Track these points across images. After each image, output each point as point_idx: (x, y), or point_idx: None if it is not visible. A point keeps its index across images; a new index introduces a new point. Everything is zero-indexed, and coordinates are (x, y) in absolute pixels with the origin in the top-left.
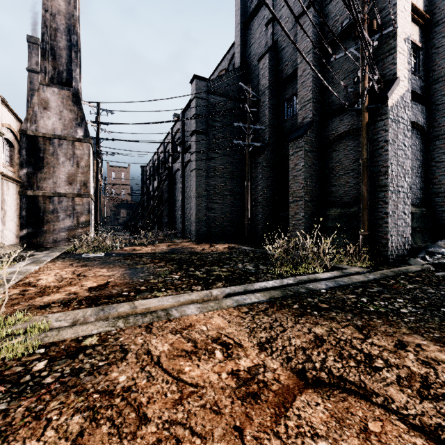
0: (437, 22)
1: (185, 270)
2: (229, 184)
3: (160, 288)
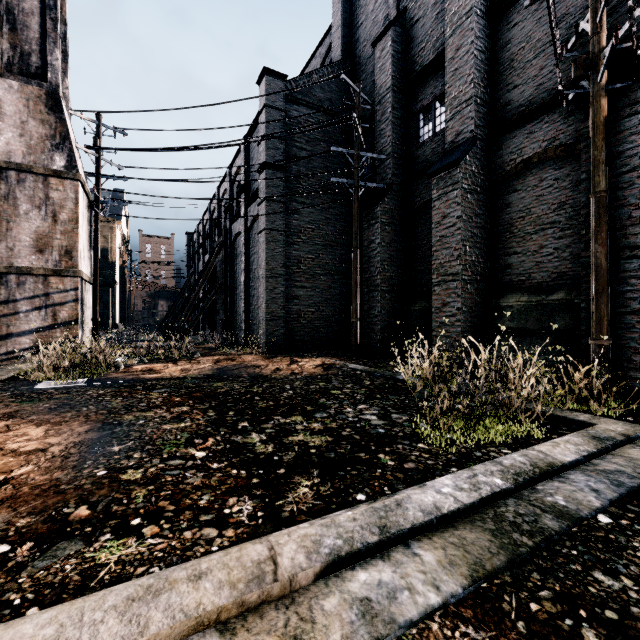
0: None
1: (228, 427)
2: (323, 256)
3: (132, 512)
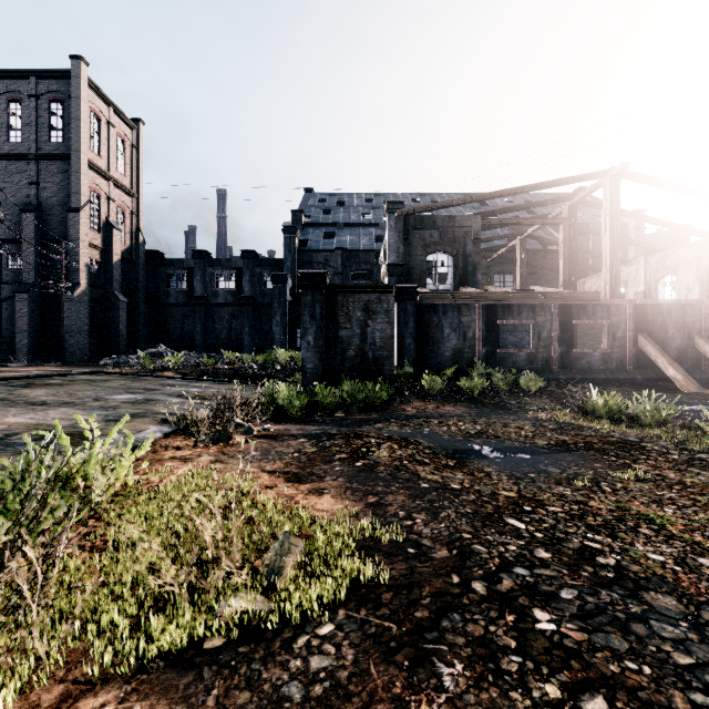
0: (110, 252)
1: None
2: None
3: None
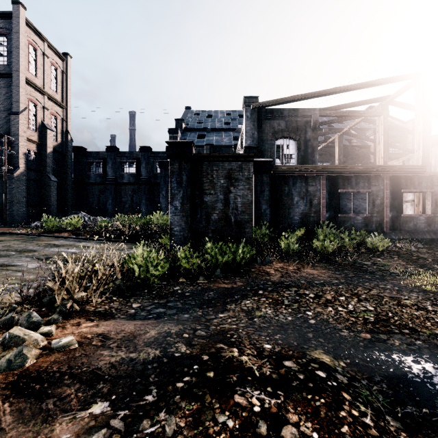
0: (44, 145)
1: None
2: None
3: None
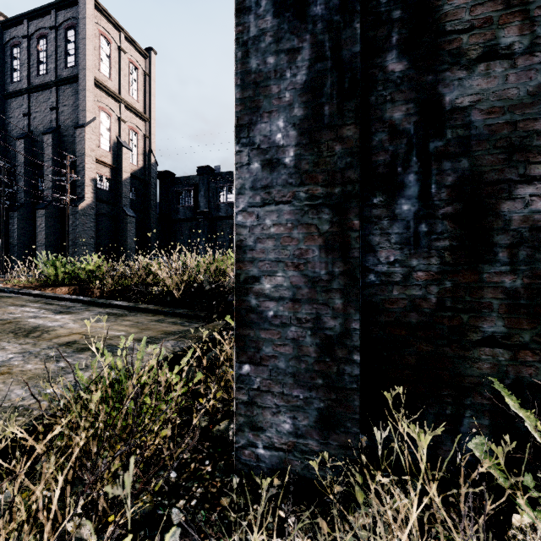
0: (119, 169)
1: None
2: None
3: None
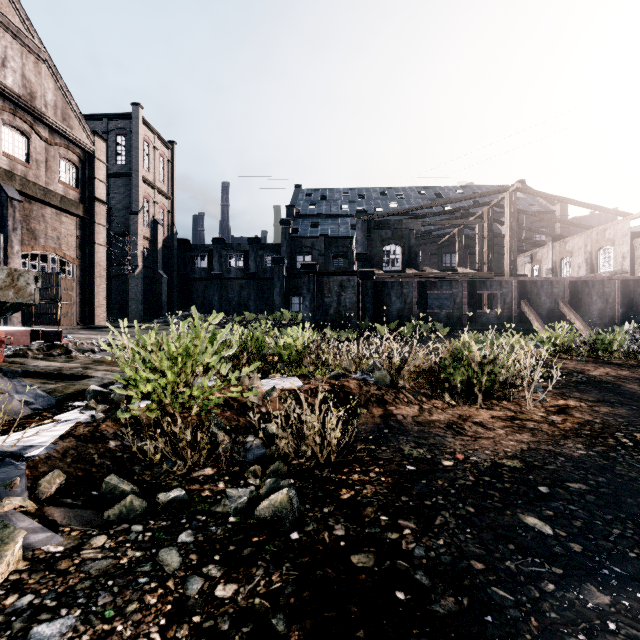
0: (155, 241)
1: None
2: None
3: None
